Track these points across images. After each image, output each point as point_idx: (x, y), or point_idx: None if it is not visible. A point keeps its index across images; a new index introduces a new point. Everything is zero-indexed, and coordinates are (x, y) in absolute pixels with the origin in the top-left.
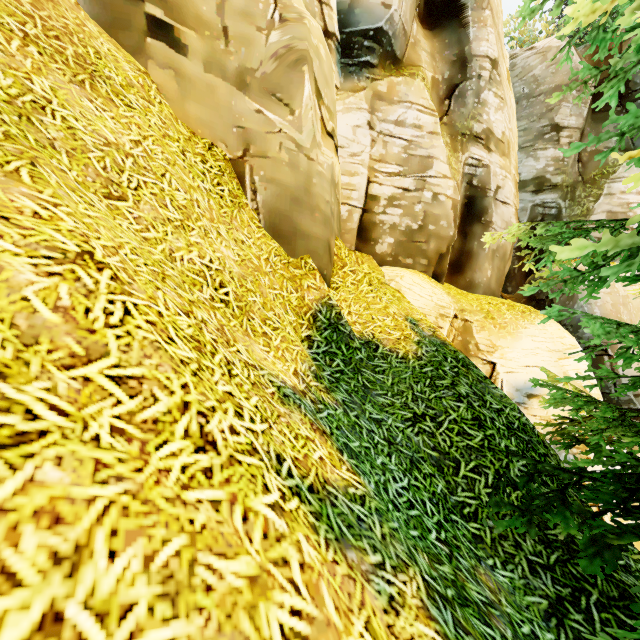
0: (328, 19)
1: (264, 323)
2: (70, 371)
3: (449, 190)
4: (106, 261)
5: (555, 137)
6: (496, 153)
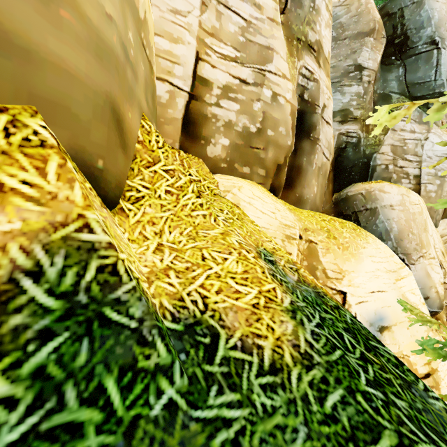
0: None
1: None
2: None
3: (288, 93)
4: None
5: (358, 76)
6: (323, 71)
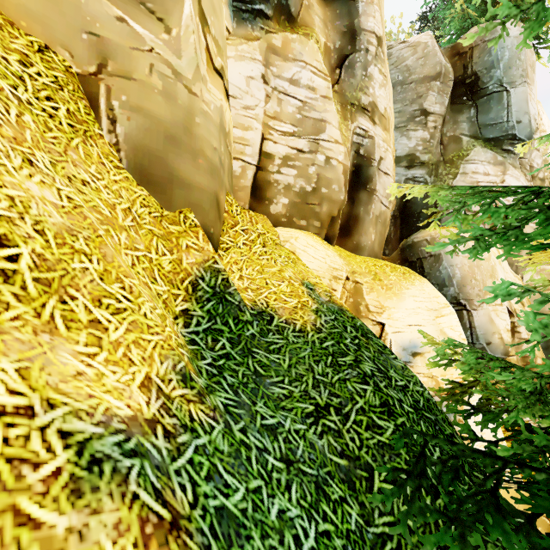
0: None
1: (97, 304)
2: None
3: (340, 155)
4: None
5: (424, 120)
6: (379, 126)
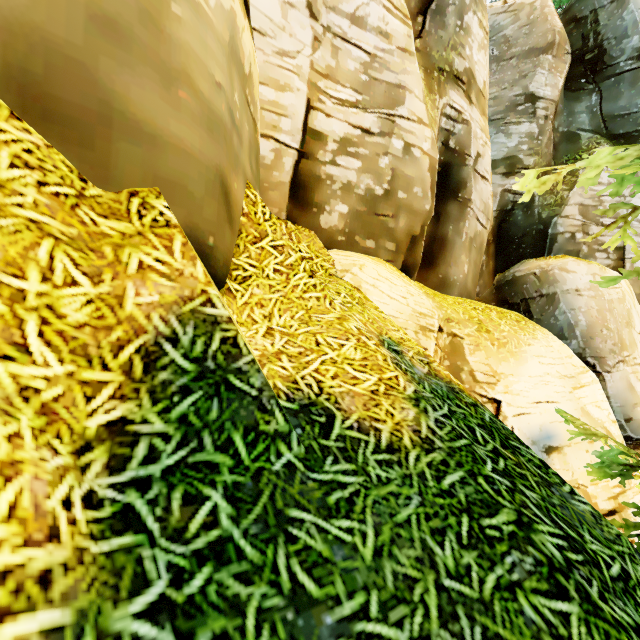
0: None
1: None
2: None
3: (426, 142)
4: None
5: (529, 109)
6: (477, 108)
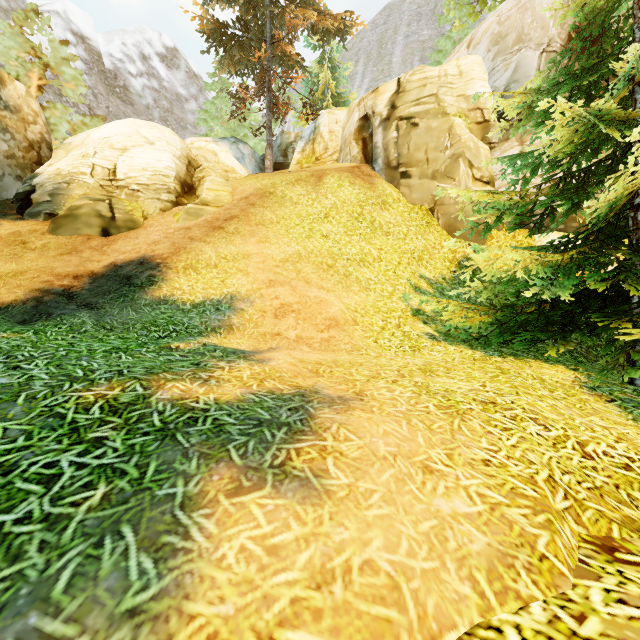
0: (487, 114)
1: (427, 263)
2: (379, 263)
3: None
4: (384, 249)
5: None
6: None
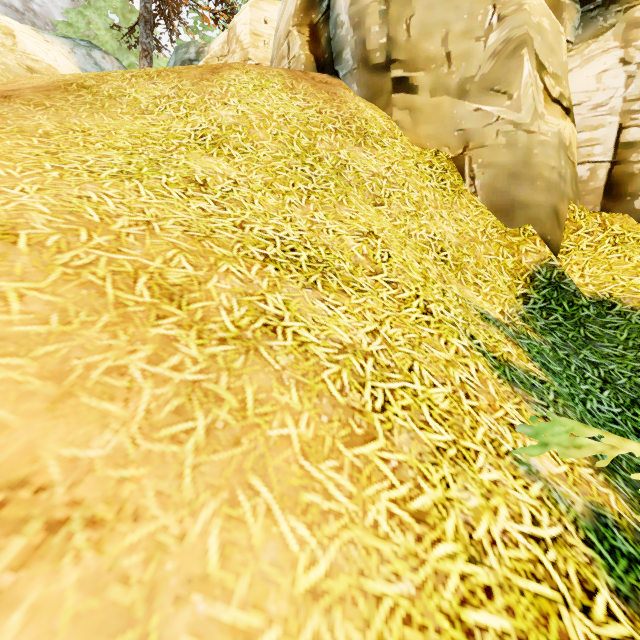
0: None
1: (475, 277)
2: (370, 277)
3: None
4: (379, 235)
5: None
6: None
